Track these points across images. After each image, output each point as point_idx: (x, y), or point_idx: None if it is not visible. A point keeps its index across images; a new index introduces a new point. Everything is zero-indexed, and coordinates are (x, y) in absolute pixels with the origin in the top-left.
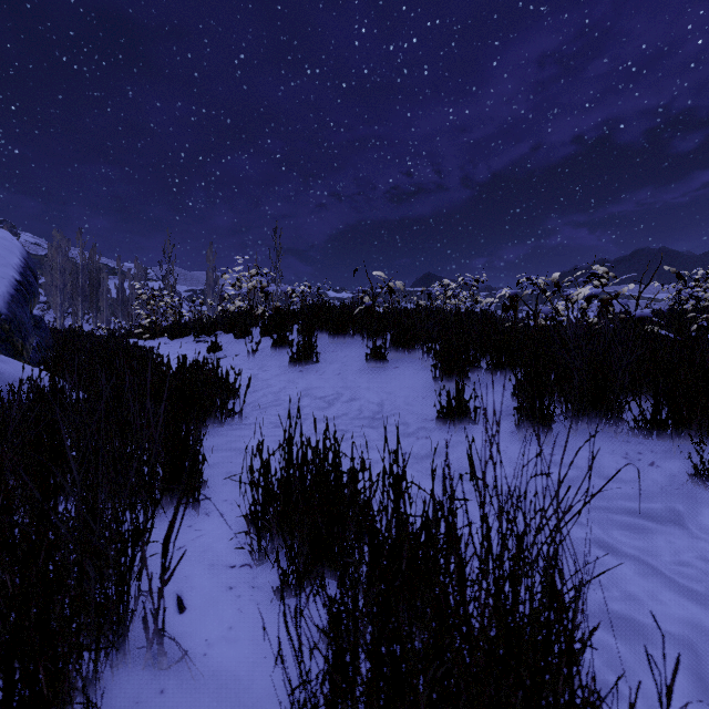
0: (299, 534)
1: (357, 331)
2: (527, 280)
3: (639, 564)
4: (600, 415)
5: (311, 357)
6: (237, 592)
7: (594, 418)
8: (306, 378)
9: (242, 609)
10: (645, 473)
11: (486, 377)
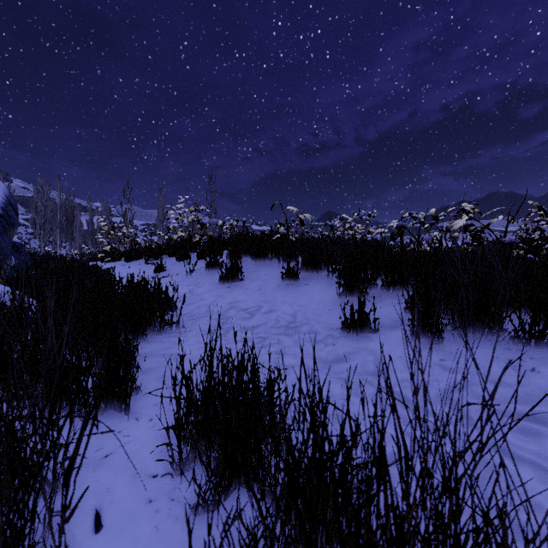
0: (219, 444)
1: (274, 255)
2: (410, 215)
3: (538, 469)
4: (484, 326)
5: (237, 276)
6: (156, 505)
7: (478, 328)
8: (232, 293)
9: (158, 527)
10: (528, 378)
11: (382, 292)
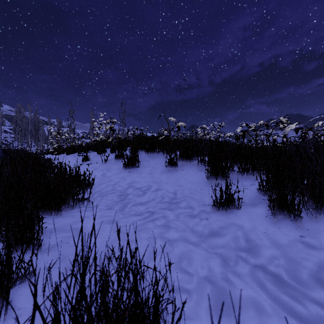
0: None
1: (160, 150)
2: (246, 125)
3: None
4: None
5: (135, 164)
6: None
7: None
8: (131, 176)
9: None
10: None
11: (238, 176)
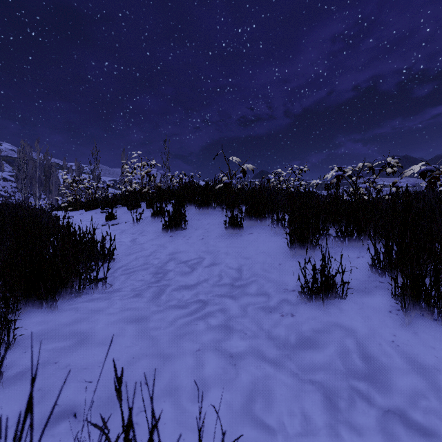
0: None
1: (217, 204)
2: (339, 169)
3: None
4: None
5: (180, 224)
6: None
7: None
8: (174, 242)
9: None
10: None
11: (335, 243)
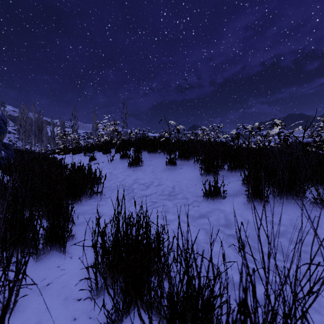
0: (123, 277)
1: (161, 150)
2: (243, 126)
3: None
4: (293, 195)
5: (139, 163)
6: (78, 322)
7: (289, 196)
8: (136, 173)
9: None
10: (323, 229)
11: (227, 173)
